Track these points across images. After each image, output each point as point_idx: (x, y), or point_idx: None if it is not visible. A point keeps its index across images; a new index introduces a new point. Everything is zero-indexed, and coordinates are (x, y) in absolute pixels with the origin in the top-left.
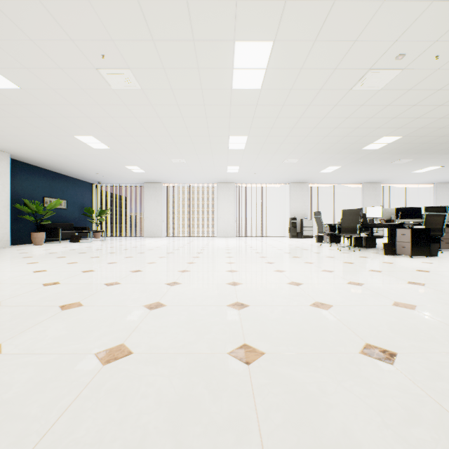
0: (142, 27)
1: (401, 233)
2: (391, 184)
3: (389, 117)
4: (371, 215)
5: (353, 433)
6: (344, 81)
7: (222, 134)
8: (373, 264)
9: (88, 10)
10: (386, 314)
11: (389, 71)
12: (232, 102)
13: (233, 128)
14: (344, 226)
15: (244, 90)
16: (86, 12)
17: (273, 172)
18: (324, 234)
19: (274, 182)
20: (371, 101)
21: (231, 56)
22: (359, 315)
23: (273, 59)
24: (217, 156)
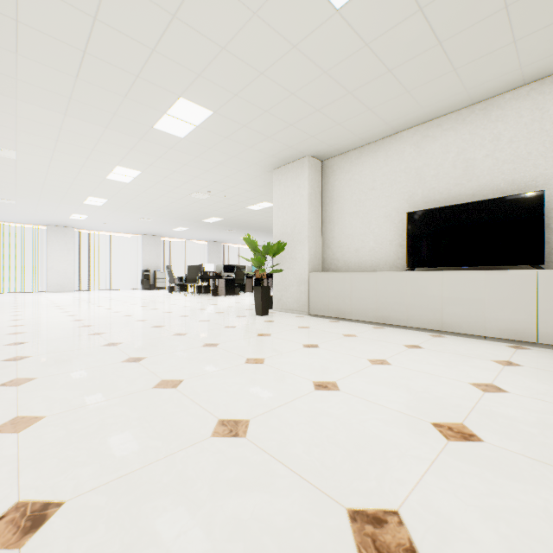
0: (51, 145)
1: (221, 282)
2: (230, 244)
3: (213, 210)
4: (208, 269)
5: (173, 322)
6: (184, 192)
7: (82, 194)
8: (202, 300)
9: (11, 130)
10: (193, 311)
11: (206, 194)
12: (103, 182)
13: (97, 193)
14: (189, 278)
15: (116, 181)
16: (8, 130)
17: (127, 225)
18: (175, 284)
19: (126, 232)
20: (201, 202)
21: (112, 169)
22: (183, 312)
23: (141, 176)
24: (66, 205)
